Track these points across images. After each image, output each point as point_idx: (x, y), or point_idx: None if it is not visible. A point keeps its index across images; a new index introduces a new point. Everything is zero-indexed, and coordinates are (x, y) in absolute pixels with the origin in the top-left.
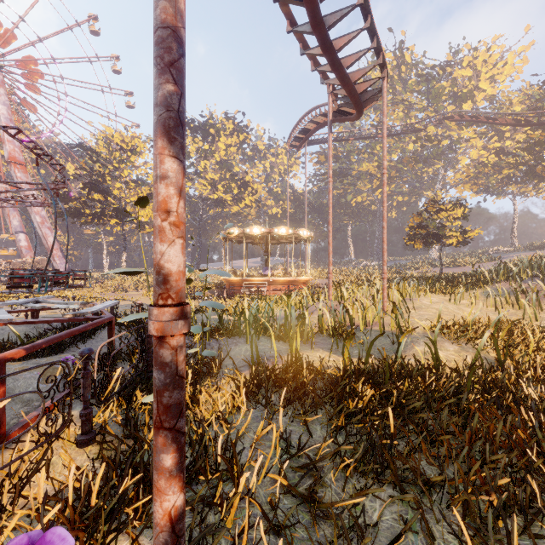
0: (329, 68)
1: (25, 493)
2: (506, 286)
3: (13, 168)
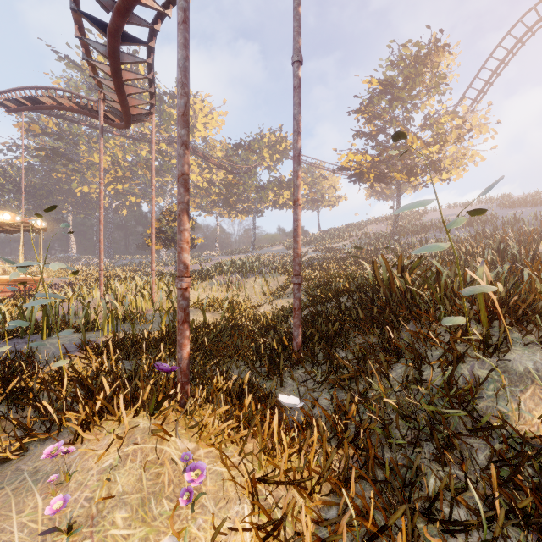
0: (111, 85)
1: None
2: (221, 279)
3: None
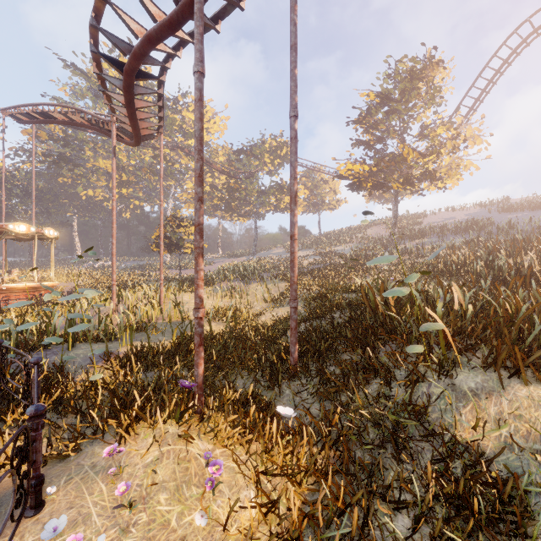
0: (124, 111)
1: (54, 445)
2: (224, 285)
3: None
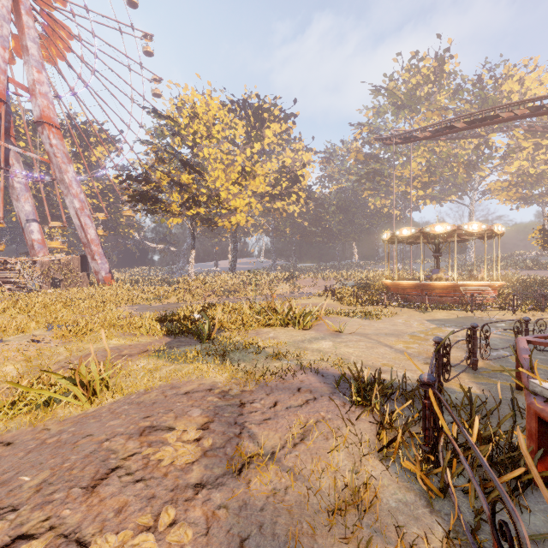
0: None
1: None
2: None
3: (46, 131)
